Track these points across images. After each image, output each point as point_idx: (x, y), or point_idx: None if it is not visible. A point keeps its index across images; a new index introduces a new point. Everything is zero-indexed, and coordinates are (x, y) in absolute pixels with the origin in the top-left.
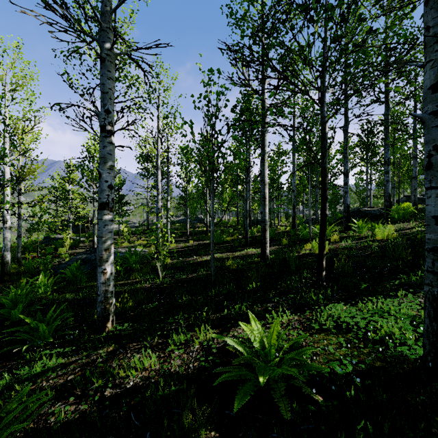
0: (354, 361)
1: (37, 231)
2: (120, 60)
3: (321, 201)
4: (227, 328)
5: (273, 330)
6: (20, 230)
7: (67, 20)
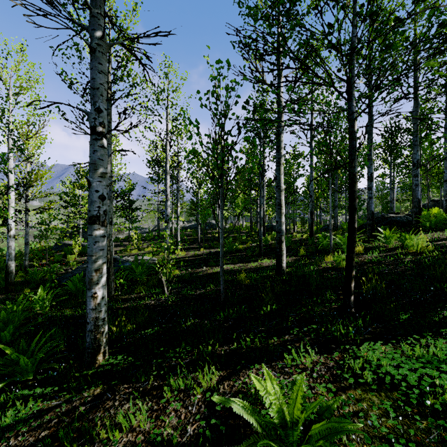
0: (412, 446)
1: (45, 239)
2: (122, 57)
3: (349, 212)
4: (236, 369)
5: (296, 396)
6: (28, 238)
7: (53, 7)
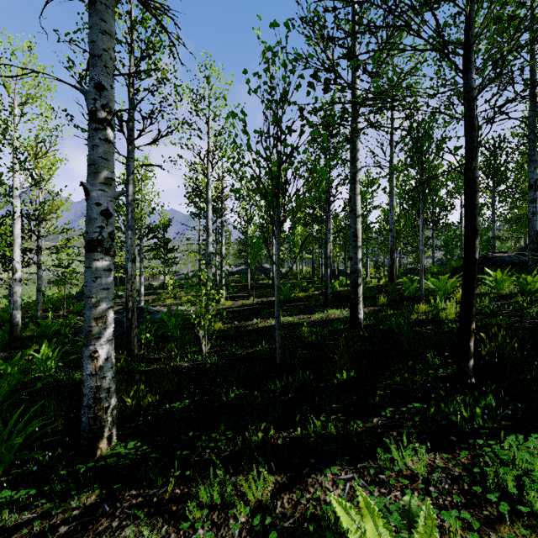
0: None
1: (60, 284)
2: (147, 43)
3: (466, 236)
4: (302, 472)
5: None
6: (40, 283)
7: None
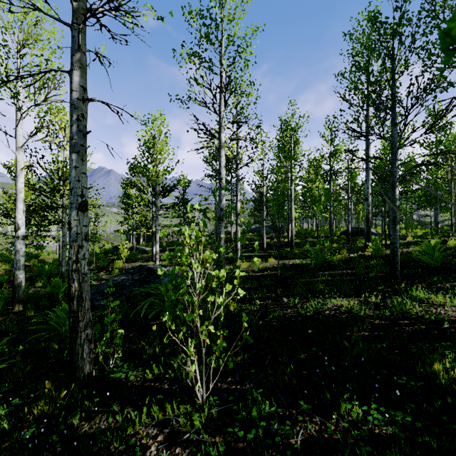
0: None
1: None
2: None
3: None
4: None
5: None
6: (65, 240)
7: None
